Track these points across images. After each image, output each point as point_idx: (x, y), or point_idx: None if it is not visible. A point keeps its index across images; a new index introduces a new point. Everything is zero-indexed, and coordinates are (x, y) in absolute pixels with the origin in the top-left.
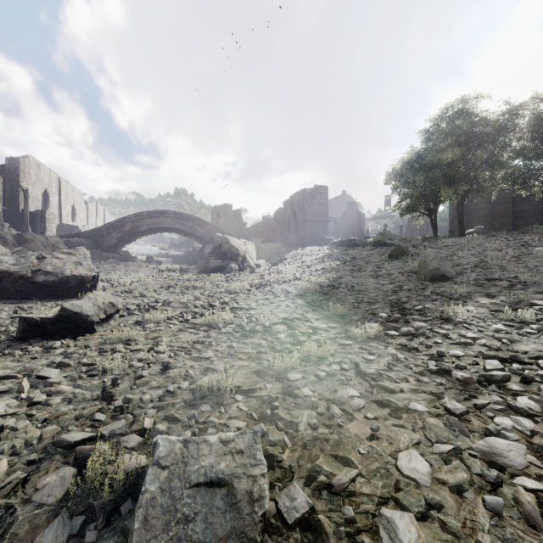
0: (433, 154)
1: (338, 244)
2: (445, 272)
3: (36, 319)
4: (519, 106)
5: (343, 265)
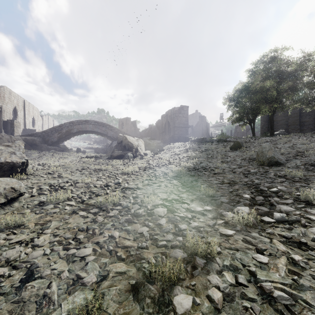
0: (256, 84)
1: (195, 141)
2: (278, 159)
3: None
4: (310, 54)
5: (200, 154)
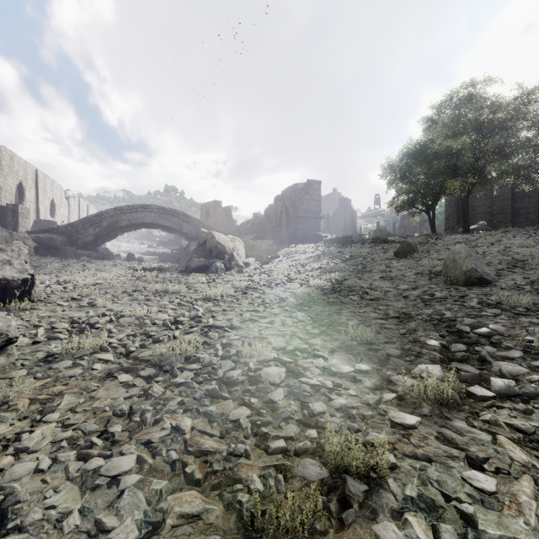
0: (439, 142)
1: (333, 241)
2: (483, 274)
3: None
4: (533, 90)
5: (342, 264)
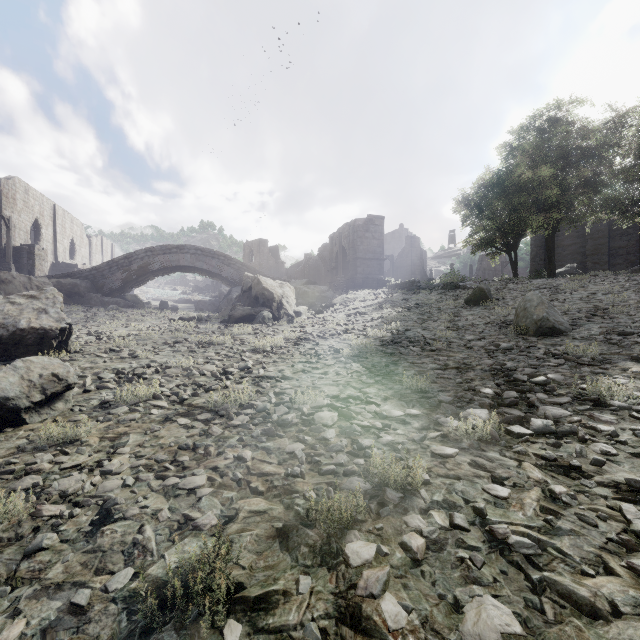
0: (518, 173)
1: (398, 287)
2: (555, 323)
3: None
4: (627, 112)
5: (406, 314)
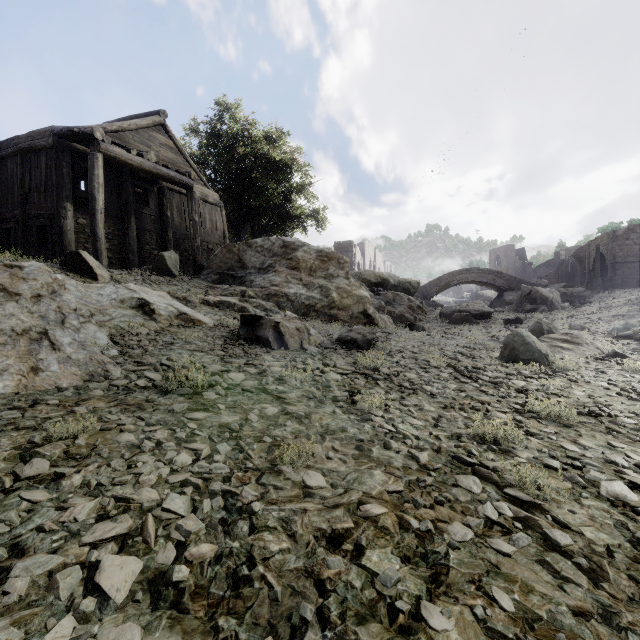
0: None
1: None
2: None
3: (511, 319)
4: None
5: None
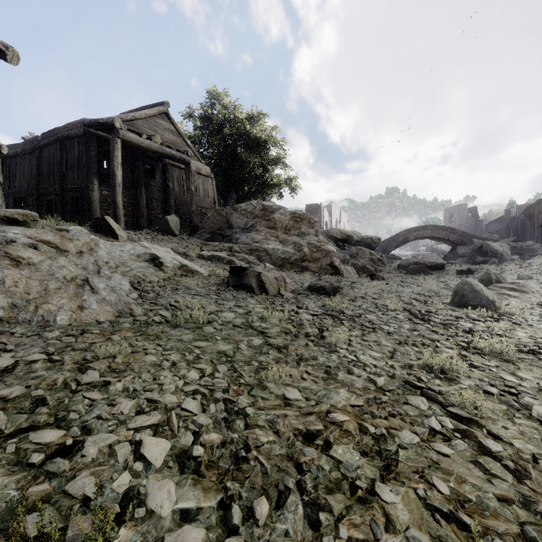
0: None
1: None
2: None
3: (462, 270)
4: None
5: None
